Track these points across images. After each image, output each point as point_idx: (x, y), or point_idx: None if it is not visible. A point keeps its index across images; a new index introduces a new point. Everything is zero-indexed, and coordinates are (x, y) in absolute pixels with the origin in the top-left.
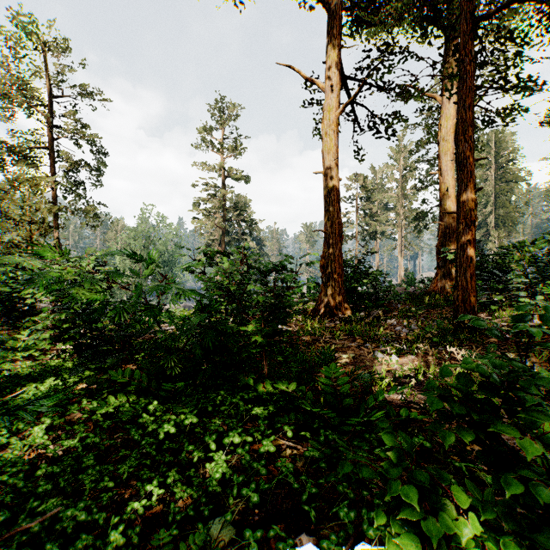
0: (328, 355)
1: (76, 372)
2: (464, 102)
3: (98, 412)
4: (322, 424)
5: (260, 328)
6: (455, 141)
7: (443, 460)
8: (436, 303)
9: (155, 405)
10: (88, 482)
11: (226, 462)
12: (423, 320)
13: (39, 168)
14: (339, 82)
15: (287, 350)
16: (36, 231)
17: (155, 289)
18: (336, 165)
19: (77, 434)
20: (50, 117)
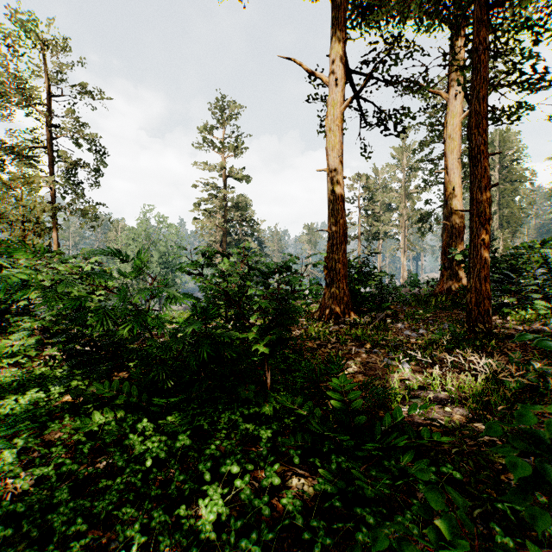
0: (337, 365)
1: (59, 384)
2: (478, 93)
3: (80, 430)
4: (333, 446)
5: (262, 335)
6: (467, 135)
7: (478, 495)
8: (444, 305)
9: (144, 423)
10: (57, 524)
11: (223, 494)
12: (431, 324)
13: (37, 167)
14: (344, 77)
15: (290, 356)
16: (30, 231)
17: (142, 293)
18: (340, 162)
19: (53, 459)
20: (48, 116)
